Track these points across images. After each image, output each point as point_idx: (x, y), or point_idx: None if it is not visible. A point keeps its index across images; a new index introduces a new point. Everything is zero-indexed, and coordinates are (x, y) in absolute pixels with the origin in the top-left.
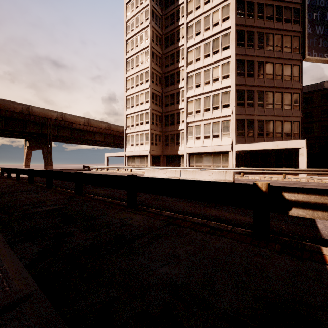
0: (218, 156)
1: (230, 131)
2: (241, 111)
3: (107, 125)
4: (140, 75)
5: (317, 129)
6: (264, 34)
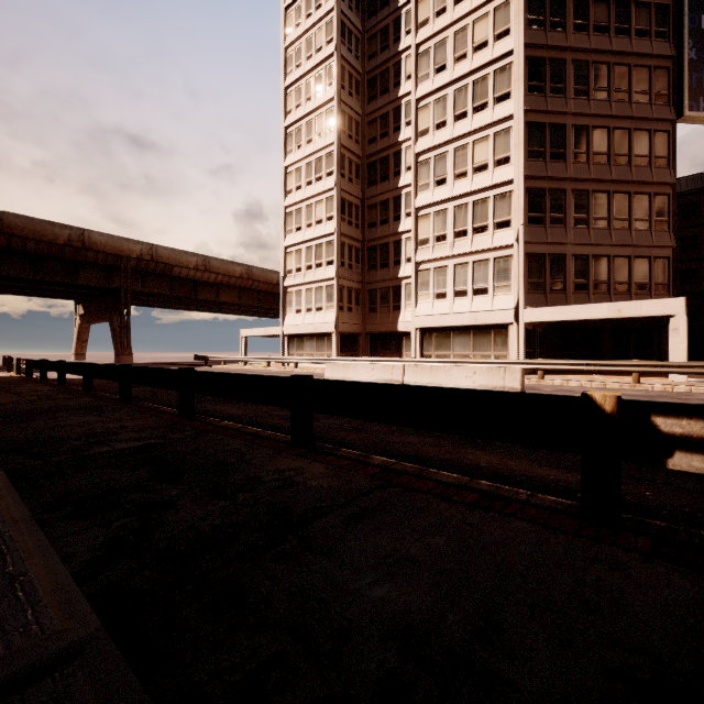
0: (486, 335)
1: (513, 281)
2: (536, 236)
3: (246, 270)
4: (316, 161)
5: None
6: (589, 65)
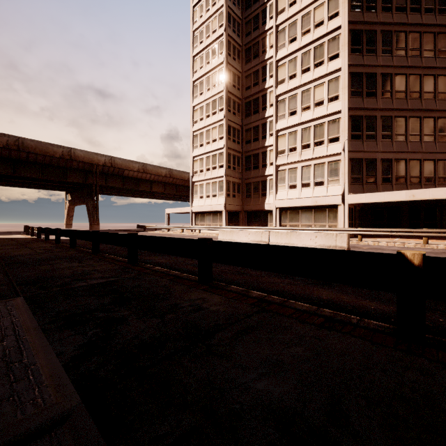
0: (322, 212)
1: (341, 176)
2: (356, 147)
3: (168, 172)
4: (212, 102)
5: None
6: (392, 33)
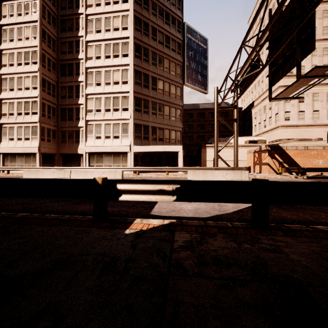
0: (118, 156)
1: (129, 134)
2: (138, 116)
3: None
4: (25, 52)
5: (195, 138)
6: (157, 55)
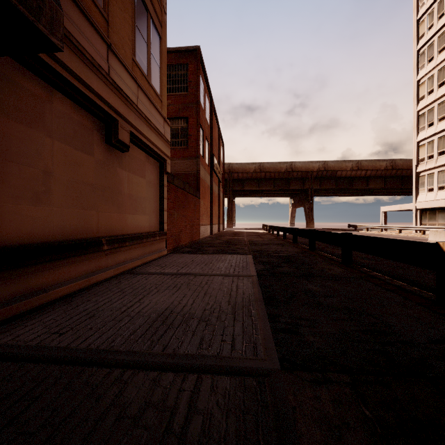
0: None
1: None
2: None
3: (390, 163)
4: None
5: None
6: None
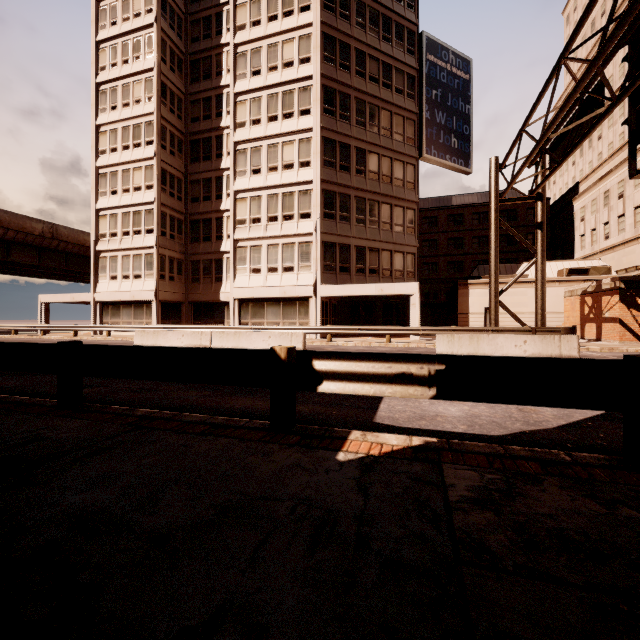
0: (292, 306)
1: (313, 262)
2: (329, 228)
3: (49, 229)
4: (134, 126)
5: (443, 267)
6: (366, 104)
